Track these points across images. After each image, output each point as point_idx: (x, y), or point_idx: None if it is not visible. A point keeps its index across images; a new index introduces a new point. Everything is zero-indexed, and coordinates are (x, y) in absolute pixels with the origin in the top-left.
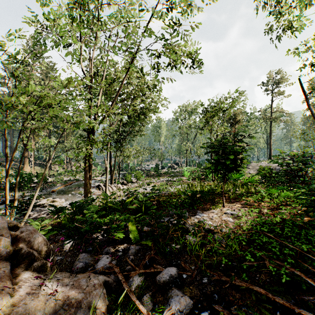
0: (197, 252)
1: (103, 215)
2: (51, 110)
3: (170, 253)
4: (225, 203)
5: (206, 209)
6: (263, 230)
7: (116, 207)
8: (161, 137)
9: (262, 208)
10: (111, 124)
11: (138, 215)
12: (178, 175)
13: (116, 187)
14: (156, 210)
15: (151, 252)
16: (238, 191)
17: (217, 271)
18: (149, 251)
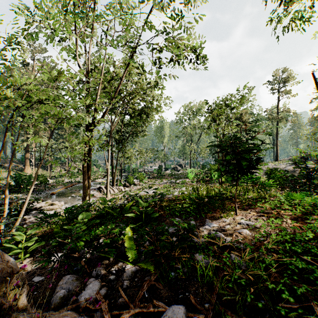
0: (210, 278)
1: (99, 222)
2: (41, 105)
3: (175, 279)
4: (237, 210)
5: (216, 217)
6: (294, 249)
7: (114, 214)
8: (164, 138)
9: (284, 218)
10: (112, 124)
11: (137, 224)
12: (182, 177)
13: (118, 190)
14: (159, 217)
15: (151, 278)
16: (249, 195)
17: (241, 315)
18: (149, 274)
